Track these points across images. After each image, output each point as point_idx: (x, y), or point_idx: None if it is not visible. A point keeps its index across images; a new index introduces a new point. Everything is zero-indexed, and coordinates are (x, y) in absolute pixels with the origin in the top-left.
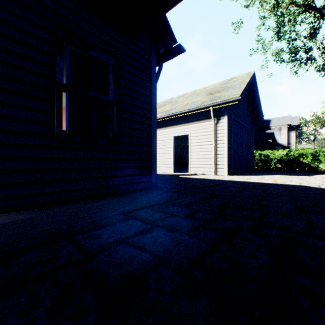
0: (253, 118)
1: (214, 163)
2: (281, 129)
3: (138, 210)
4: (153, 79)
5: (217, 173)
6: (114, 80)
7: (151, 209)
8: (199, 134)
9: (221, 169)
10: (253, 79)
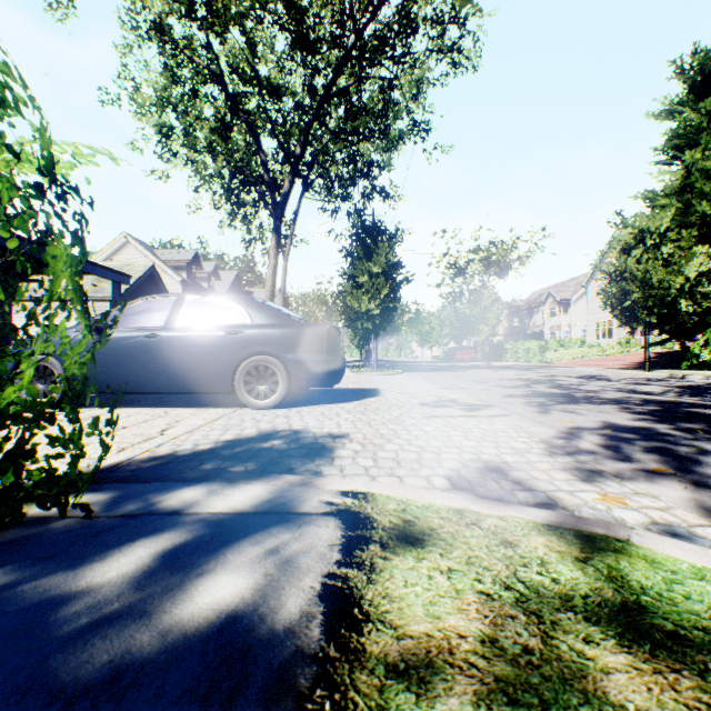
0: None
1: None
2: None
3: None
4: None
5: None
6: None
7: None
8: None
9: None
10: (153, 271)
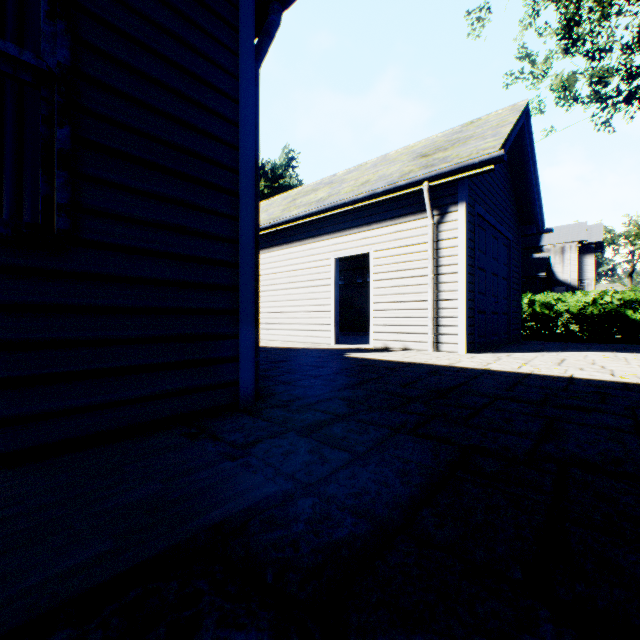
0: (519, 217)
1: (433, 323)
2: (564, 250)
3: None
4: (244, 43)
5: (440, 346)
6: None
7: None
8: (396, 252)
9: (449, 338)
10: (524, 121)
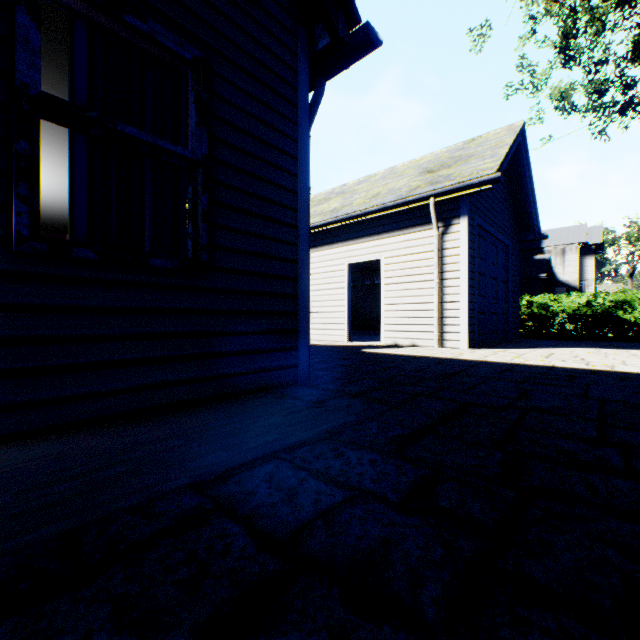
0: (517, 225)
1: (438, 322)
2: (565, 252)
3: (250, 467)
4: (302, 116)
5: (444, 343)
6: (196, 103)
7: (290, 462)
8: (405, 259)
9: (453, 335)
10: (520, 139)
